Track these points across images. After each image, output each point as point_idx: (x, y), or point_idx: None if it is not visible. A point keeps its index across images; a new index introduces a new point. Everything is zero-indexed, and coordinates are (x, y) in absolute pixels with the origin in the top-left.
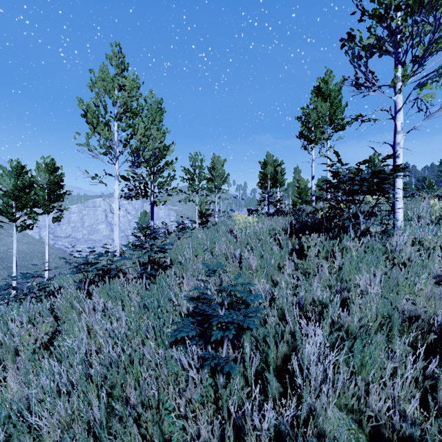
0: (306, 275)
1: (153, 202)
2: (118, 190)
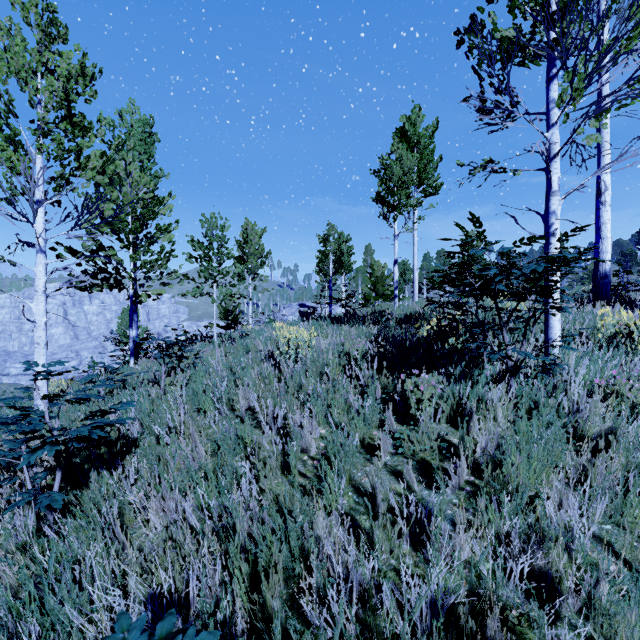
0: (421, 470)
1: (133, 297)
2: (44, 276)
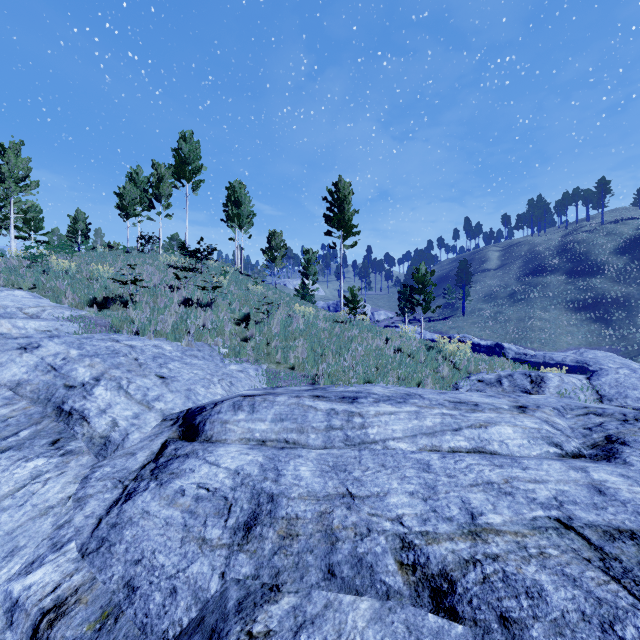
0: None
1: None
2: (14, 220)
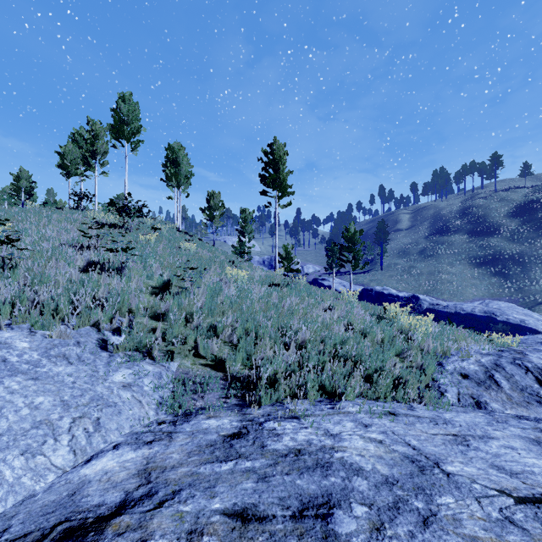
0: None
1: None
2: None
